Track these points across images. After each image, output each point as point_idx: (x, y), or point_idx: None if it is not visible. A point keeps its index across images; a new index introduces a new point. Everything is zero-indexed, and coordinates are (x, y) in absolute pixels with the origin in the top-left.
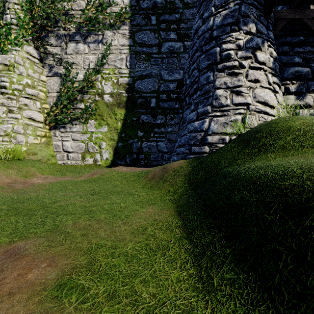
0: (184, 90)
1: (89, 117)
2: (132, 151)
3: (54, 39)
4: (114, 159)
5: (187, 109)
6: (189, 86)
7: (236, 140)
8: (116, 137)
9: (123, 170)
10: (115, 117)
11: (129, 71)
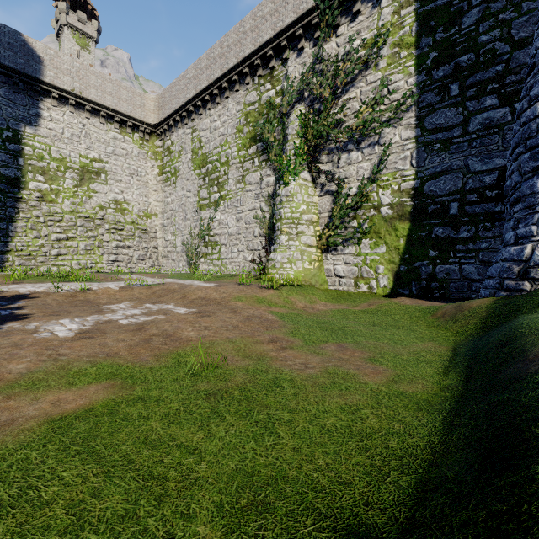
0: (503, 192)
1: (362, 236)
2: (419, 278)
3: (325, 155)
4: (394, 287)
5: (509, 221)
6: (509, 190)
7: None
8: (397, 258)
9: (406, 303)
10: (396, 233)
11: (415, 171)
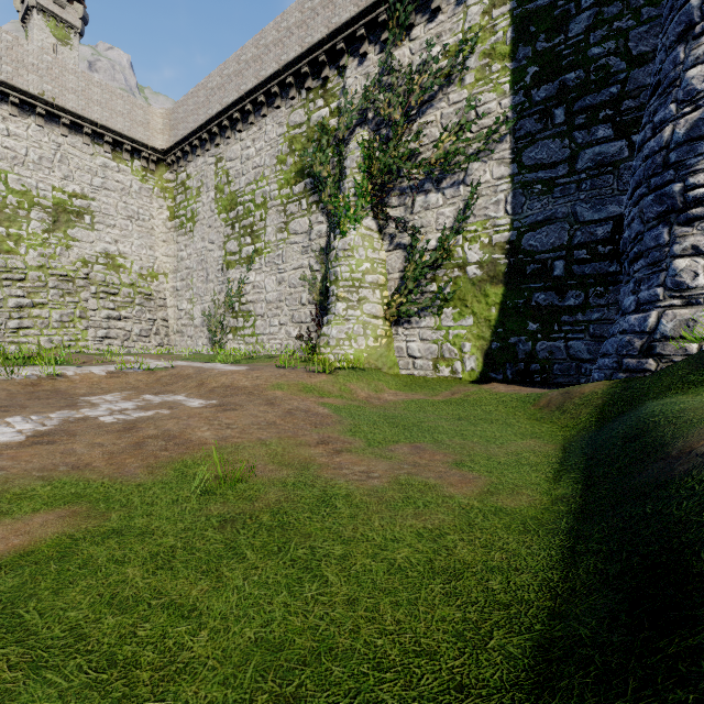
0: (620, 246)
1: (444, 304)
2: (516, 358)
3: (396, 197)
4: (483, 370)
5: (627, 283)
6: (628, 244)
7: (694, 355)
8: (488, 333)
9: (499, 390)
10: (486, 300)
11: (510, 219)
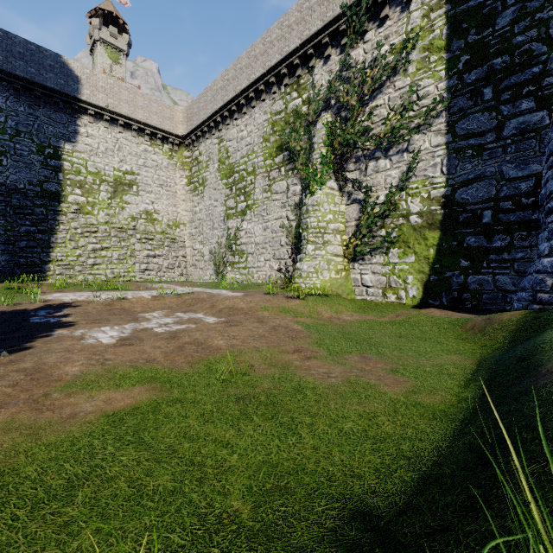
0: (539, 200)
1: (390, 245)
2: (450, 288)
3: (352, 163)
4: (423, 298)
5: (544, 231)
6: (544, 199)
7: None
8: (427, 268)
9: (435, 314)
10: (425, 242)
11: (446, 178)
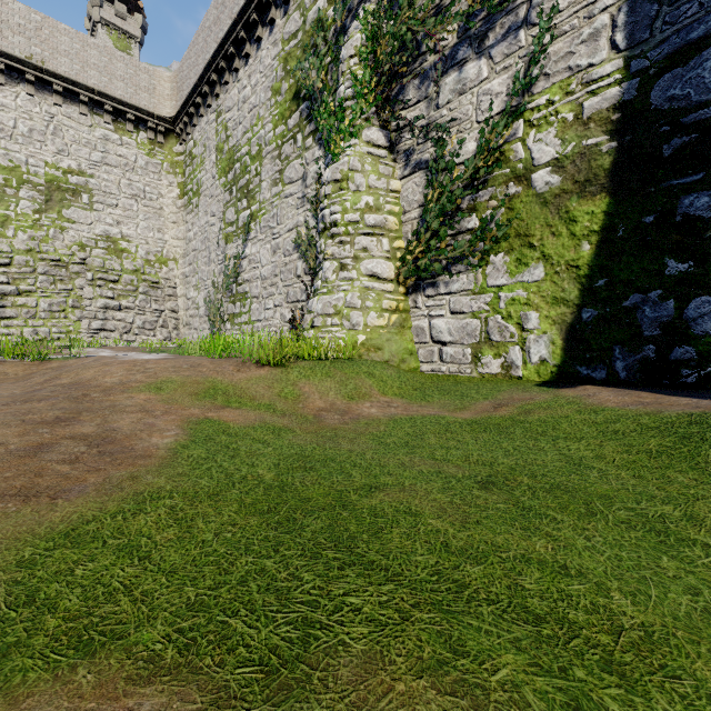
0: None
1: (489, 248)
2: (636, 336)
3: (413, 89)
4: (565, 362)
5: None
6: None
7: None
8: (574, 291)
9: (602, 401)
10: (570, 228)
11: (623, 59)
